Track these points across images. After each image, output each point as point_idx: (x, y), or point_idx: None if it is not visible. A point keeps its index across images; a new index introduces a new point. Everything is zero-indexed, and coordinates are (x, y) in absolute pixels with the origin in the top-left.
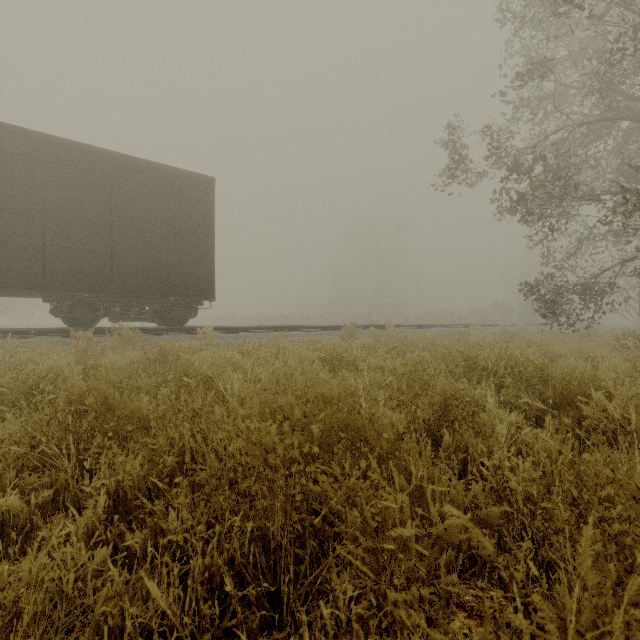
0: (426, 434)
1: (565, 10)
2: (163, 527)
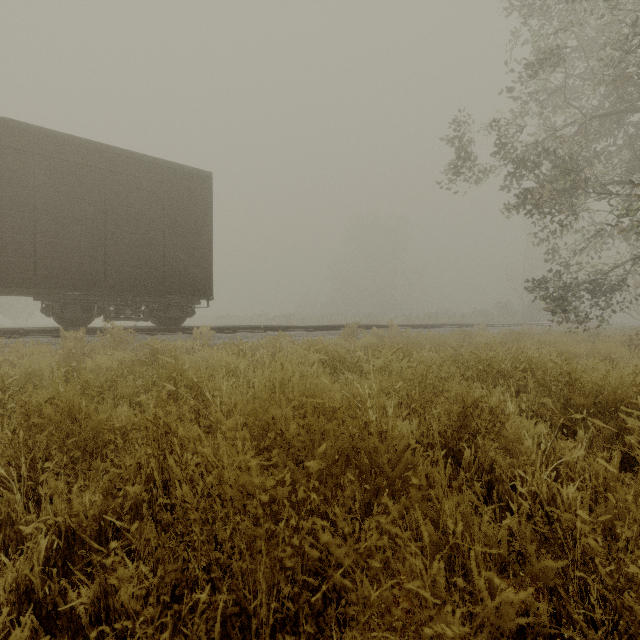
0: (442, 448)
1: None
2: (116, 584)
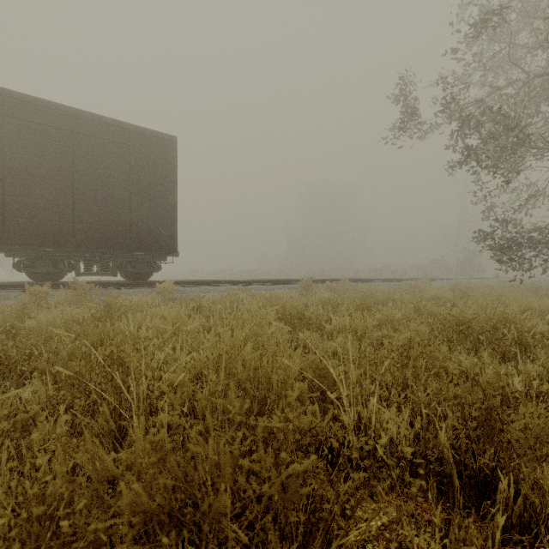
0: (456, 464)
1: None
2: None
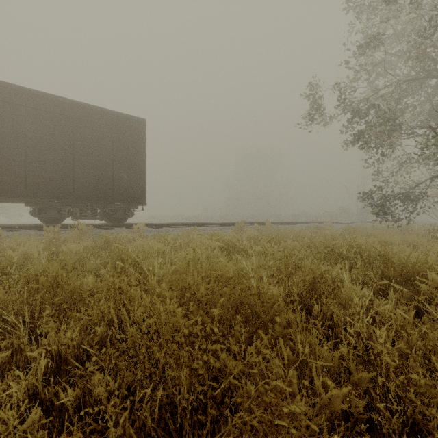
0: (300, 304)
1: (392, 0)
2: (90, 388)
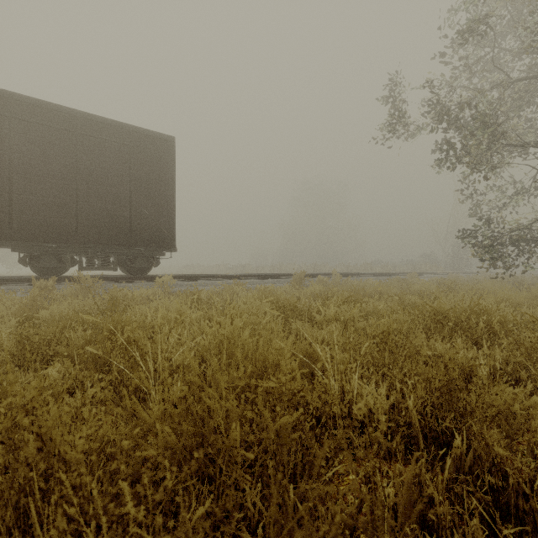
0: (422, 428)
1: None
2: None
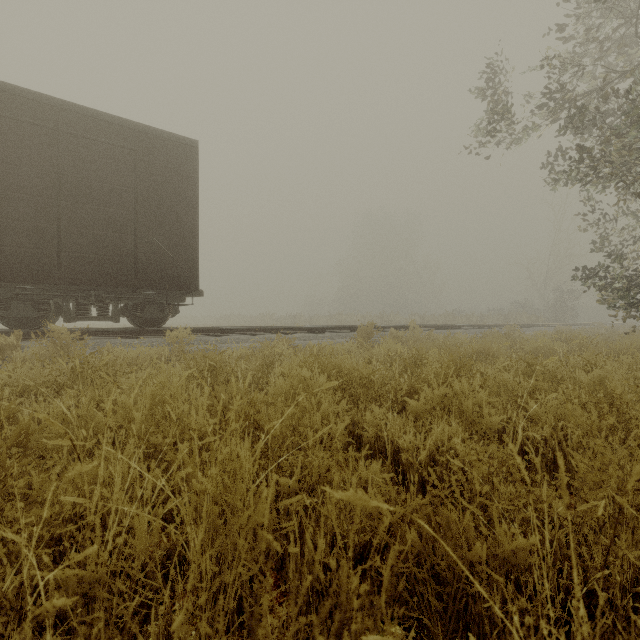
0: None
1: None
2: None
